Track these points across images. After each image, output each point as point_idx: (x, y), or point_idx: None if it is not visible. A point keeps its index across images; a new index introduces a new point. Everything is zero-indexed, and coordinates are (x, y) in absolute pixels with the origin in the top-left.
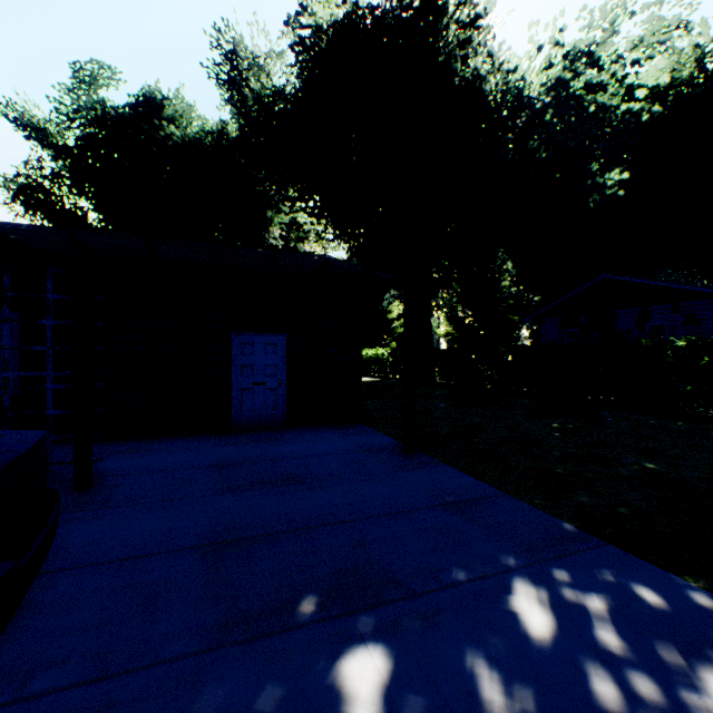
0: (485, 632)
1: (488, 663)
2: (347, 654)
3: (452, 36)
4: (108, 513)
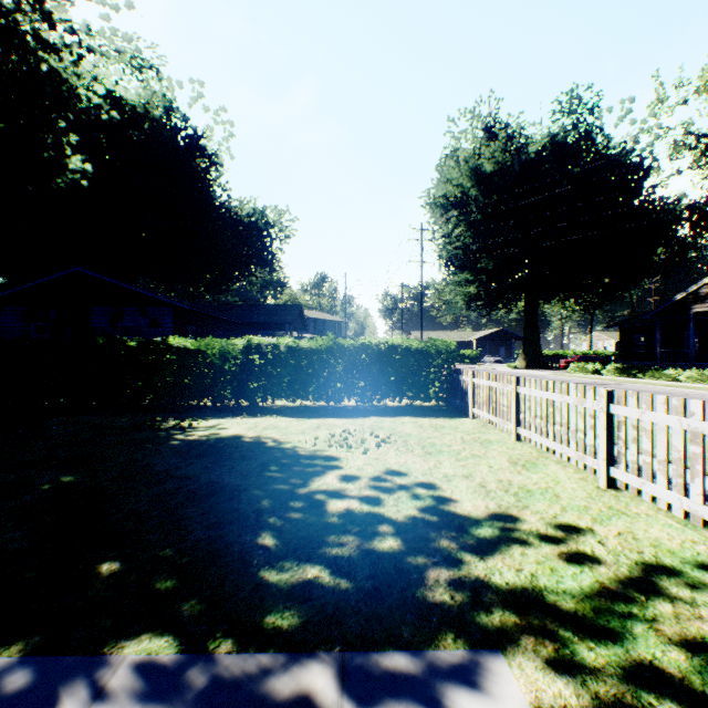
0: None
1: None
2: None
3: None
4: None
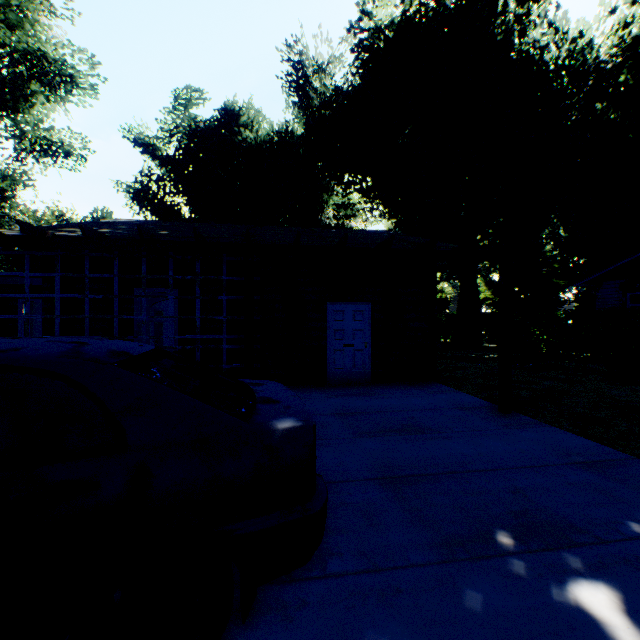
0: None
1: None
2: (572, 583)
3: (510, 13)
4: None
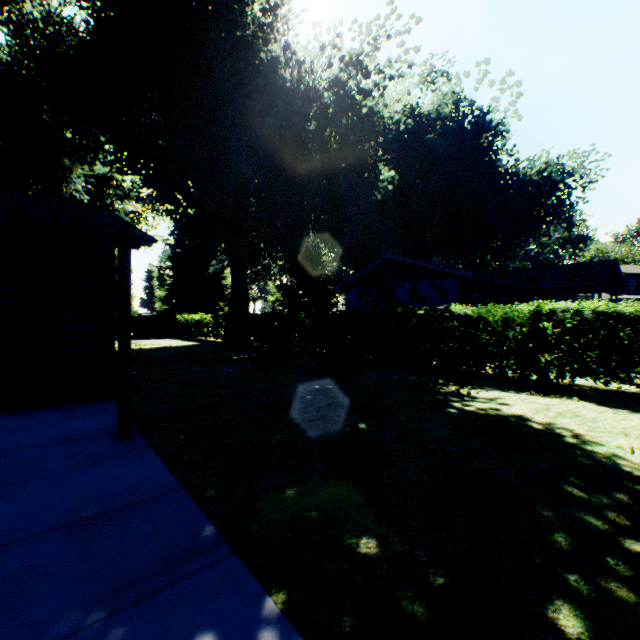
0: None
1: None
2: None
3: (254, 16)
4: None
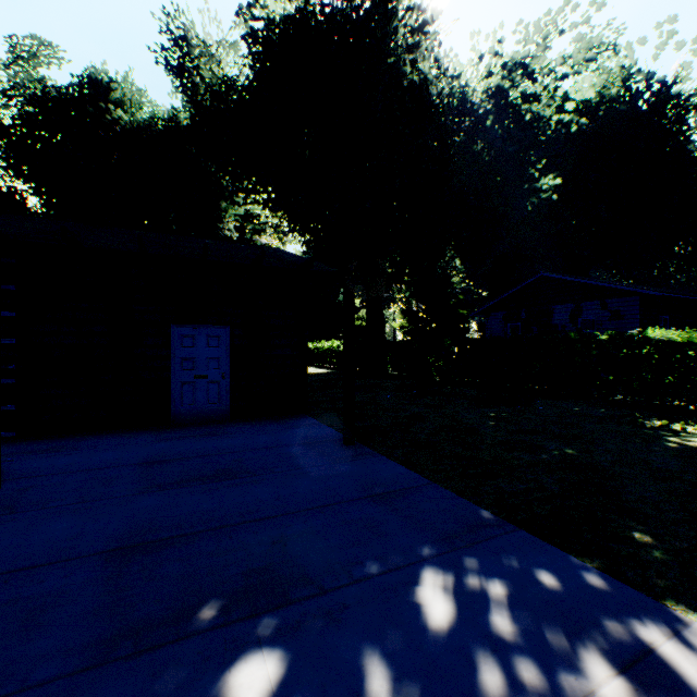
0: (386, 626)
1: (382, 660)
2: (239, 661)
3: (402, 39)
4: (10, 519)
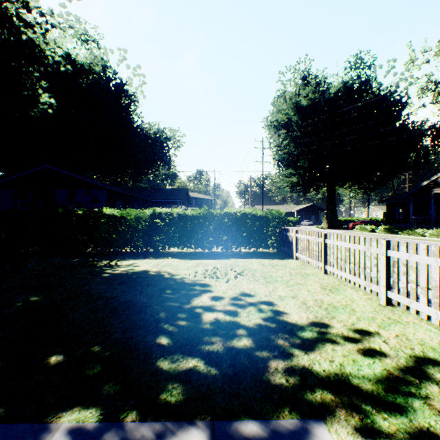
0: None
1: None
2: None
3: None
4: None
